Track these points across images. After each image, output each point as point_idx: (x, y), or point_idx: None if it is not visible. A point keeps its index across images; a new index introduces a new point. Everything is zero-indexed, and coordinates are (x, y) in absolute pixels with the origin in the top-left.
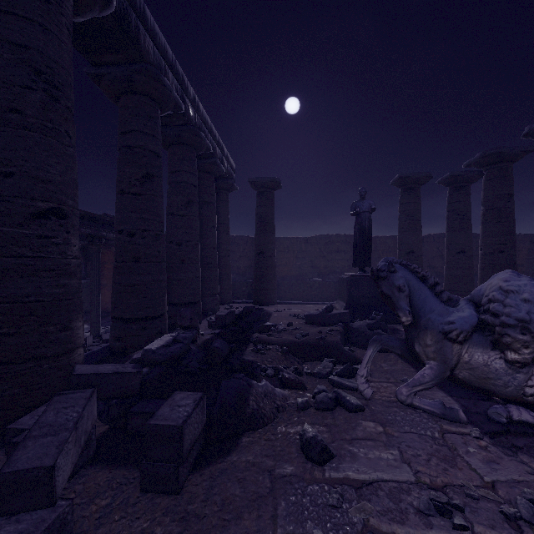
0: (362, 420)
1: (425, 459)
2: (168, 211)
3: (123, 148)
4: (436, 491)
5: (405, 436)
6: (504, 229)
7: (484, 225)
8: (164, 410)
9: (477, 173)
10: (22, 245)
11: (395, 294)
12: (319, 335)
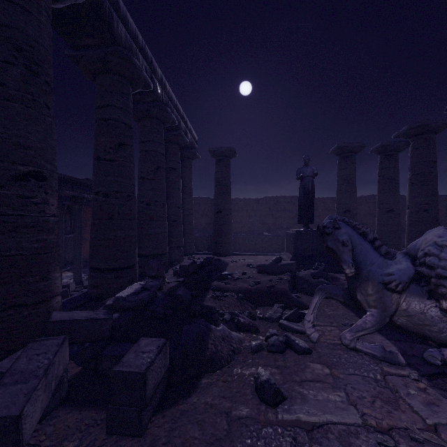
0: (310, 362)
1: (369, 401)
2: (139, 176)
3: (99, 120)
4: (383, 434)
5: (350, 378)
6: (428, 191)
7: (411, 188)
8: (129, 357)
9: (404, 143)
10: (3, 204)
11: (340, 248)
12: (269, 283)
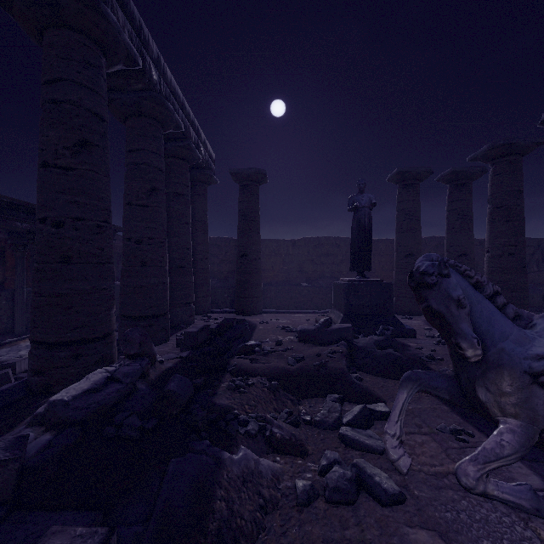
0: (407, 527)
1: None
2: (125, 200)
3: (46, 102)
4: None
5: None
6: (514, 228)
7: (491, 225)
8: None
9: (480, 170)
10: None
11: (453, 311)
12: (317, 358)
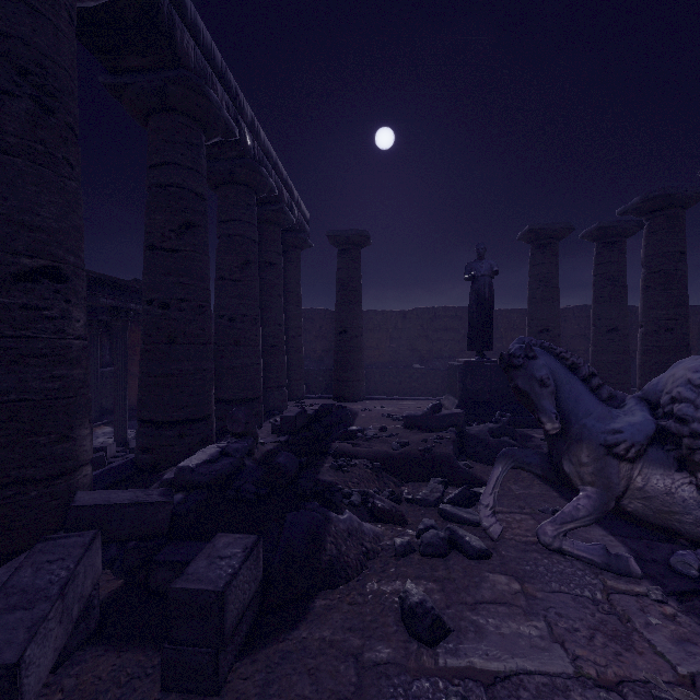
0: (489, 573)
1: (585, 636)
2: (217, 275)
3: (153, 186)
4: (608, 692)
5: (554, 598)
6: (673, 298)
7: (645, 294)
8: (199, 565)
9: (635, 224)
10: None
11: (536, 389)
12: (423, 444)
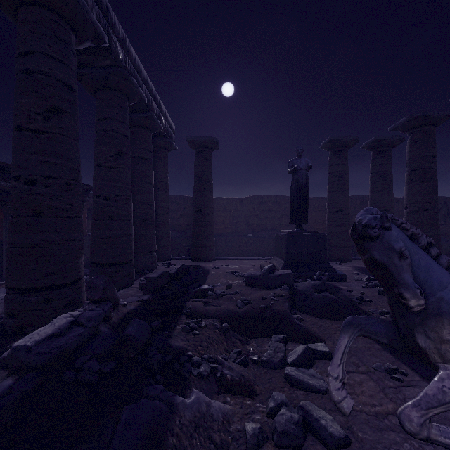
0: None
1: None
2: (95, 162)
3: (20, 73)
4: None
5: None
6: (428, 188)
7: (409, 185)
8: None
9: (399, 138)
10: None
11: (395, 262)
12: (263, 301)
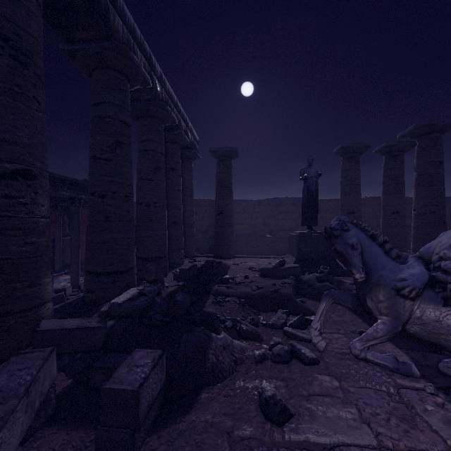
0: (318, 374)
1: (384, 418)
2: (138, 176)
3: (95, 117)
4: None
5: (362, 392)
6: (435, 192)
7: (417, 189)
8: (122, 371)
9: (410, 144)
10: None
11: (349, 251)
12: (273, 287)
